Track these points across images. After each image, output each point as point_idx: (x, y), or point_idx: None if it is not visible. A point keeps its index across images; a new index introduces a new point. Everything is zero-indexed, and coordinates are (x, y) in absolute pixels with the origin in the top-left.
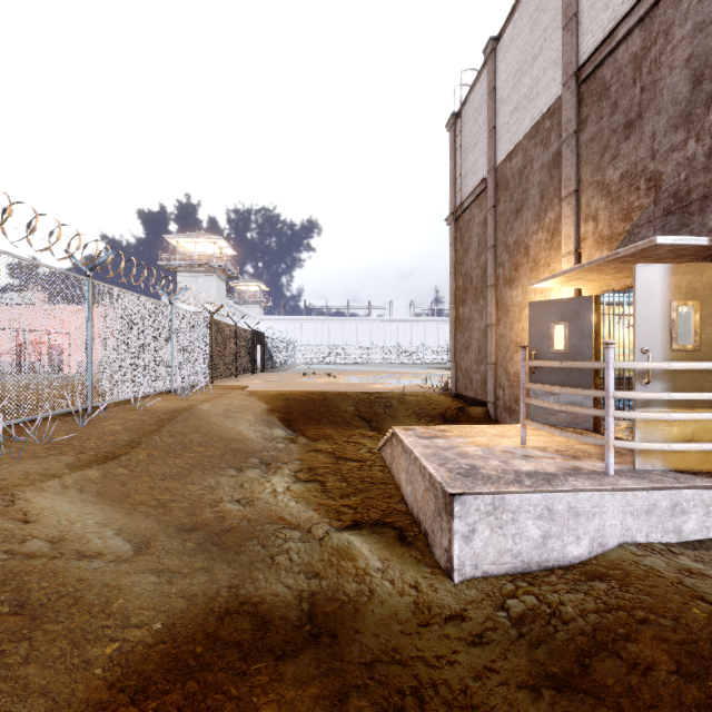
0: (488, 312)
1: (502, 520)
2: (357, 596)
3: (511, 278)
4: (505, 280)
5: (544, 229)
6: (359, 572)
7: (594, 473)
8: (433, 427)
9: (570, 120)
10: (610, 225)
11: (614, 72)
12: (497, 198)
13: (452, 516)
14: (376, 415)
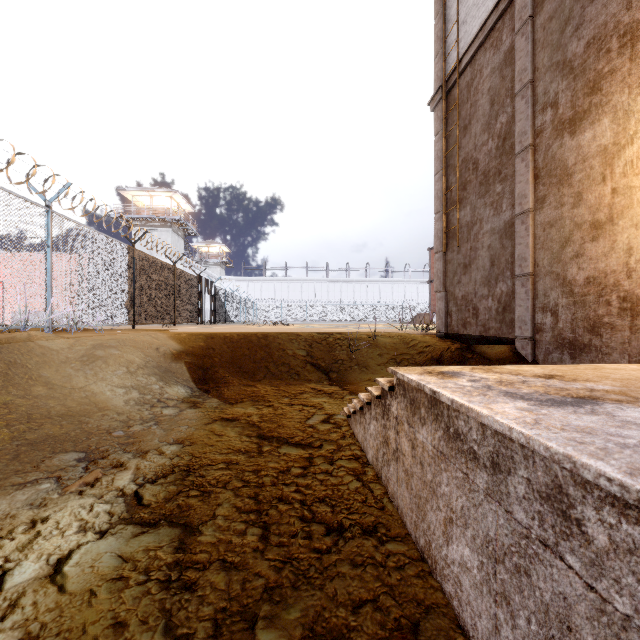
0: (518, 193)
1: None
2: None
3: (576, 114)
4: (560, 126)
5: None
6: None
7: None
8: (506, 369)
9: None
10: None
11: None
12: (538, 0)
13: None
14: (337, 362)
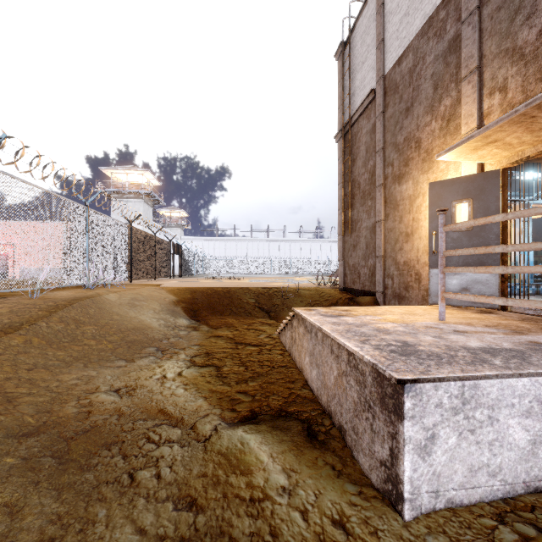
0: (377, 209)
1: (474, 419)
2: None
3: (400, 174)
4: (394, 178)
5: (438, 118)
6: (256, 496)
7: None
8: (335, 308)
9: None
10: (523, 89)
11: None
12: (386, 104)
13: (398, 416)
14: (274, 306)
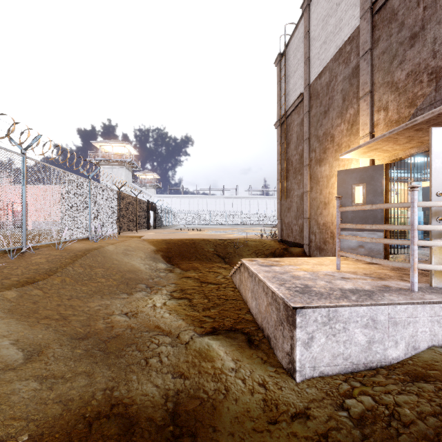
0: (304, 183)
1: (335, 329)
2: (215, 395)
3: (320, 159)
4: (316, 161)
5: (345, 122)
6: (217, 372)
7: (402, 290)
8: (270, 259)
9: (366, 41)
10: (398, 111)
11: (401, 1)
12: (311, 105)
13: (294, 326)
14: (228, 254)
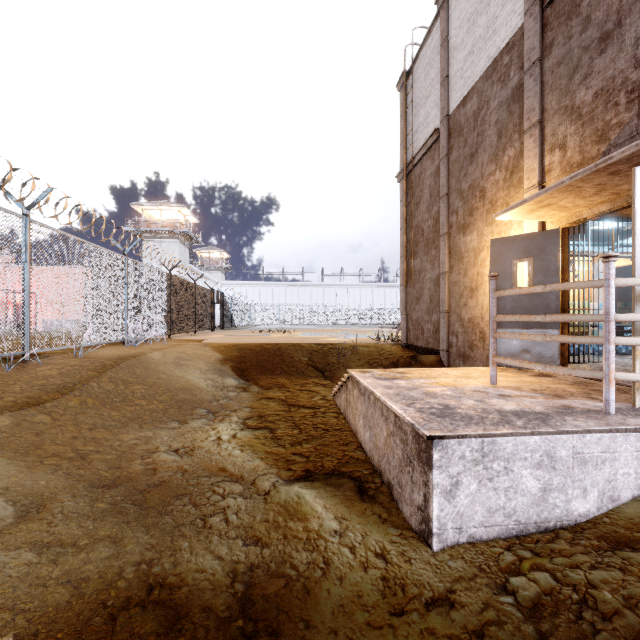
0: (441, 260)
1: (492, 469)
2: (308, 571)
3: (465, 224)
4: (459, 227)
5: (502, 168)
6: (311, 536)
7: (591, 412)
8: (391, 370)
9: (533, 48)
10: (581, 150)
11: None
12: (450, 146)
13: (429, 466)
14: (329, 365)
